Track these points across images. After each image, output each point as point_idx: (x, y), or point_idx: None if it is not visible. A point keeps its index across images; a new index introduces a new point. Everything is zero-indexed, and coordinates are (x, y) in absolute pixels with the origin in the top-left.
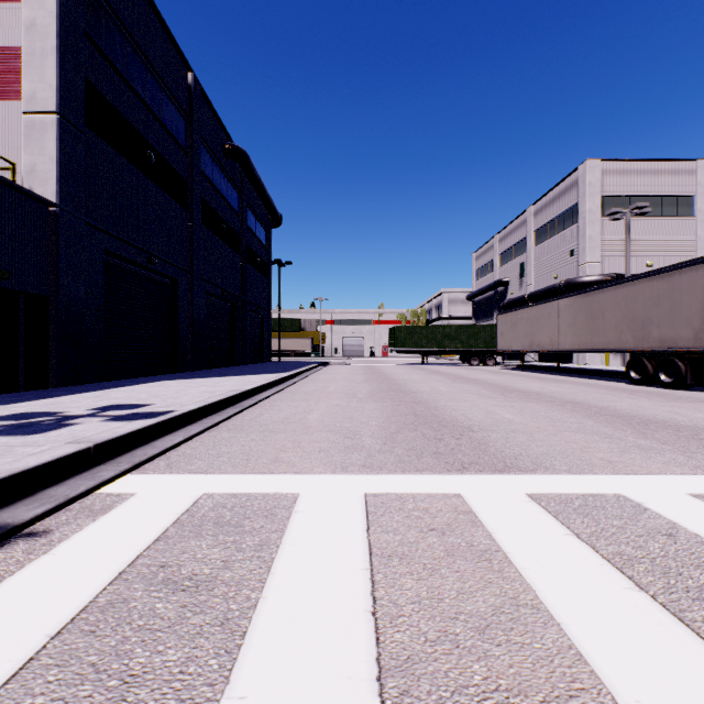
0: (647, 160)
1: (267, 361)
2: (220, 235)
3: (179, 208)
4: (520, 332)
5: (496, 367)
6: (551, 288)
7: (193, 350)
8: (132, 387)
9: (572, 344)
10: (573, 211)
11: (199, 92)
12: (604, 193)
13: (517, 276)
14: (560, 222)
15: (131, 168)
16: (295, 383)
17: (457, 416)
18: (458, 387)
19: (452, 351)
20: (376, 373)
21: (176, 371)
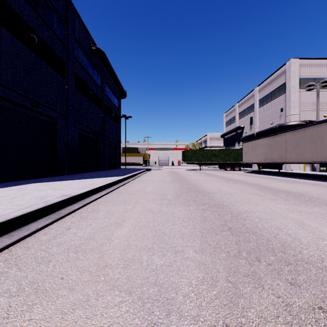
0: (324, 58)
1: (118, 168)
2: (88, 97)
3: (58, 76)
4: (258, 152)
5: (241, 172)
6: (270, 129)
7: (68, 162)
8: None
9: (296, 159)
10: (282, 87)
11: (73, 10)
12: (300, 76)
13: (248, 124)
14: (274, 94)
15: (17, 42)
16: (126, 183)
17: (276, 232)
18: (235, 187)
19: (216, 163)
20: (177, 175)
21: (56, 175)
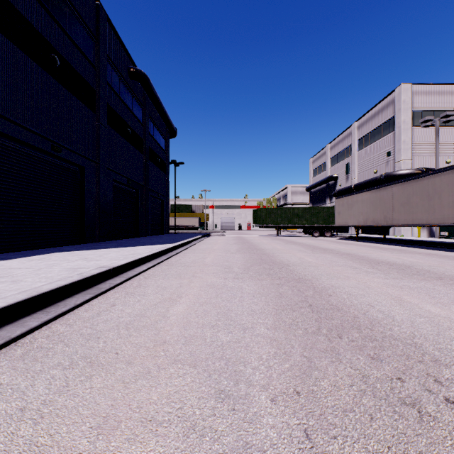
0: (446, 83)
1: (166, 233)
2: (126, 137)
3: (87, 109)
4: (356, 211)
5: (333, 238)
6: (373, 180)
7: (99, 225)
8: (5, 262)
9: (406, 220)
10: (390, 123)
11: (105, 20)
12: (414, 108)
13: (344, 173)
14: (379, 132)
15: (33, 65)
16: (178, 253)
17: (366, 309)
18: (322, 258)
19: (299, 226)
20: (246, 243)
21: (83, 242)
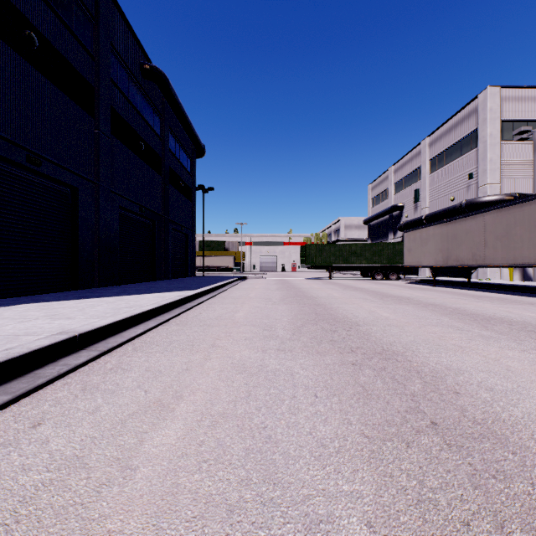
0: None
1: (192, 275)
2: (137, 153)
3: (81, 111)
4: (433, 248)
5: (401, 282)
6: (451, 209)
7: (99, 265)
8: None
9: (505, 259)
10: (471, 138)
11: None
12: (503, 118)
13: (412, 201)
14: (457, 149)
15: None
16: (200, 303)
17: None
18: (402, 311)
19: (357, 267)
20: (292, 288)
21: (76, 287)
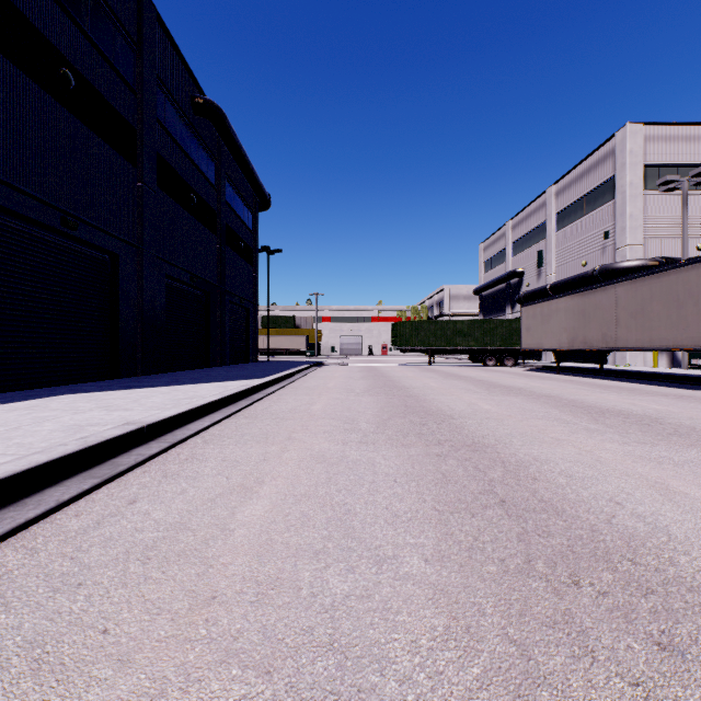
0: (698, 123)
1: (254, 361)
2: (188, 208)
3: (122, 161)
4: (556, 327)
5: (518, 369)
6: (582, 276)
7: (143, 348)
8: None
9: (639, 341)
10: (607, 187)
11: (154, 18)
12: (647, 163)
13: (534, 266)
14: (590, 201)
15: (29, 85)
16: (269, 394)
17: (610, 511)
18: (507, 404)
19: (464, 349)
20: (380, 377)
21: (117, 376)
